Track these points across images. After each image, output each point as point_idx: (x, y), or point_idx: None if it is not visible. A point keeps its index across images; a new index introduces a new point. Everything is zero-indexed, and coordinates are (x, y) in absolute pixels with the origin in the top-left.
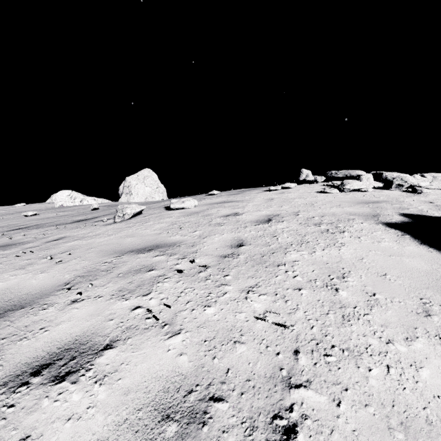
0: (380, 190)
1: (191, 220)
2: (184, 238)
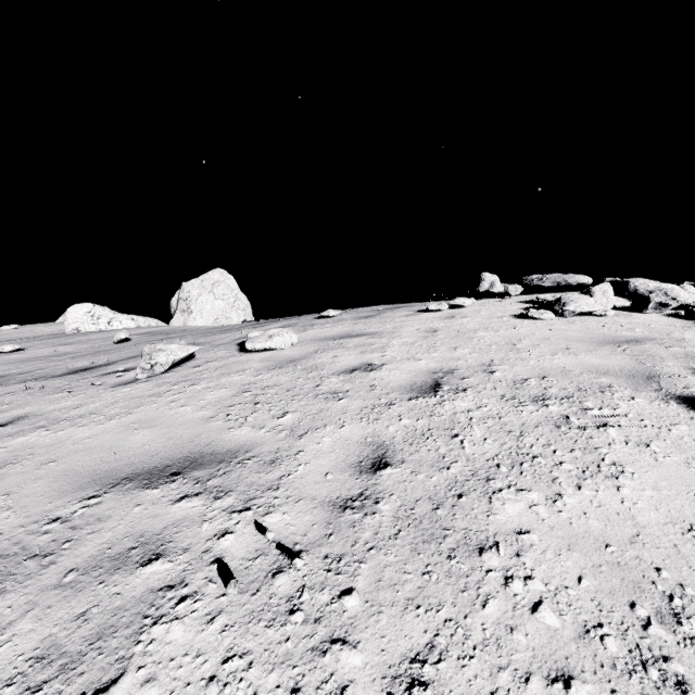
0: (625, 313)
1: (280, 382)
2: (257, 434)
